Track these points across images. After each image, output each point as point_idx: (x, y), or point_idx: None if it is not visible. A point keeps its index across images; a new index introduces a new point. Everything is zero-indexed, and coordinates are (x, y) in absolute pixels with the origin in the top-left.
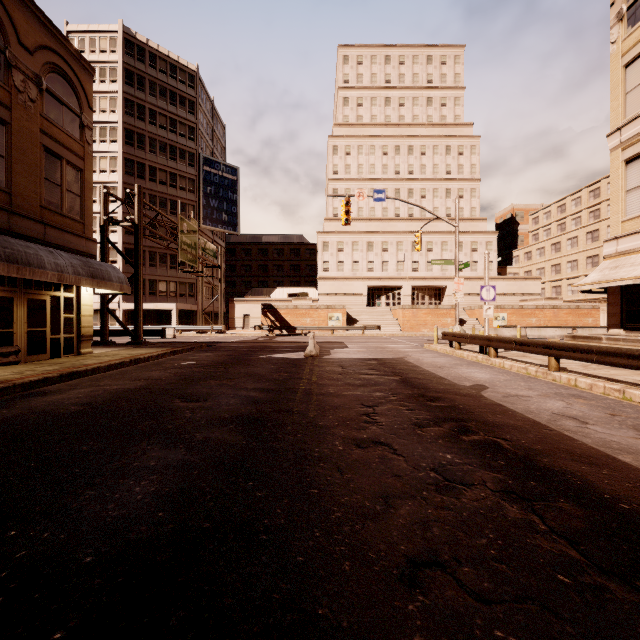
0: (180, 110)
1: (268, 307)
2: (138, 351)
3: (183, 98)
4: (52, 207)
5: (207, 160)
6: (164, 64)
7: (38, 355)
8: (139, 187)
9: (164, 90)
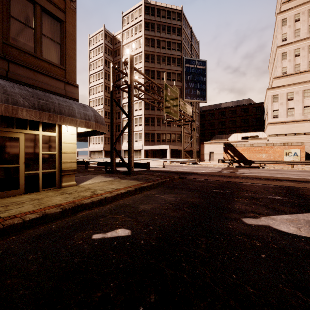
0: (172, 35)
1: (228, 146)
2: (111, 185)
3: (174, 28)
4: (22, 47)
5: (187, 60)
6: (164, 12)
7: (7, 191)
8: (130, 56)
9: (164, 27)
